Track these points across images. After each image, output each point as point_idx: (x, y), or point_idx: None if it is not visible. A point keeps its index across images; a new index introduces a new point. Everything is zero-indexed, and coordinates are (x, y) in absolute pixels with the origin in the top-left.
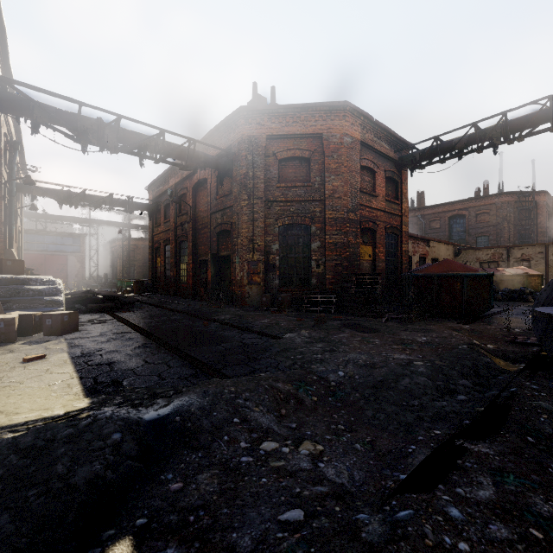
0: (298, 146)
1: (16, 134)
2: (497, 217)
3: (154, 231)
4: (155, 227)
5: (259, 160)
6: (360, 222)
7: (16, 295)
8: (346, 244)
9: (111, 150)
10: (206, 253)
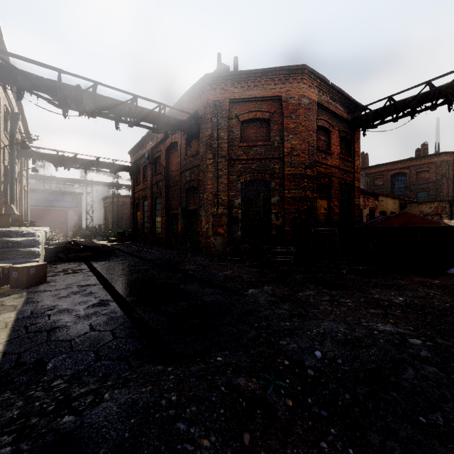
0: (259, 108)
1: (18, 107)
2: (436, 174)
3: (135, 189)
4: (136, 186)
5: (223, 122)
6: (317, 178)
7: None
8: (304, 199)
9: (88, 114)
10: (177, 207)
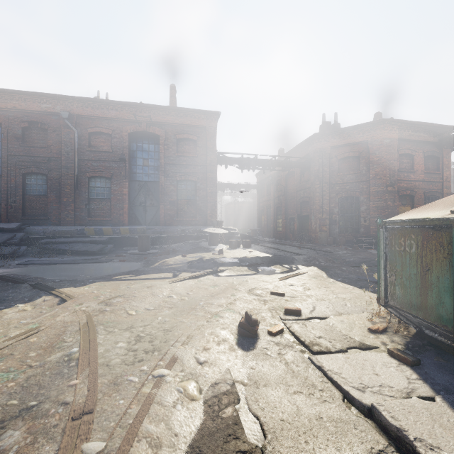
0: (351, 150)
1: None
2: None
3: (259, 200)
4: (261, 198)
5: (326, 161)
6: (398, 191)
7: (226, 234)
8: (385, 207)
9: (253, 170)
10: (294, 214)
